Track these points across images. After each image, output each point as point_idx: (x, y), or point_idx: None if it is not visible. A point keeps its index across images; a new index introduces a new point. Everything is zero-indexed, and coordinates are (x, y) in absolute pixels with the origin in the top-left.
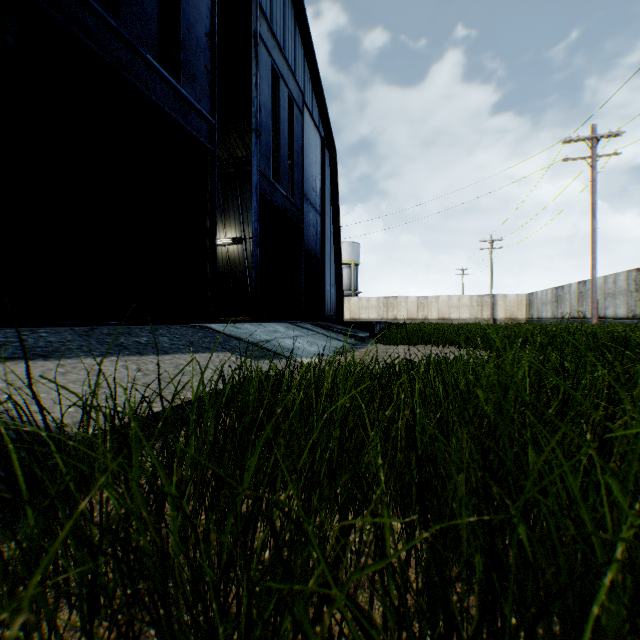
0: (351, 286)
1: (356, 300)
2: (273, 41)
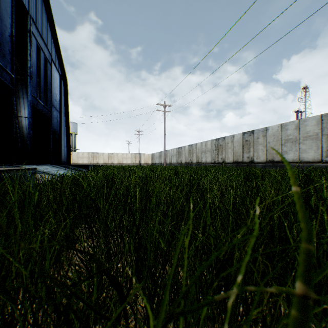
0: (73, 146)
1: (76, 153)
2: (38, 33)
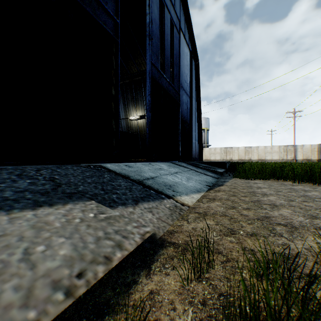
0: (205, 142)
1: (208, 149)
2: None
